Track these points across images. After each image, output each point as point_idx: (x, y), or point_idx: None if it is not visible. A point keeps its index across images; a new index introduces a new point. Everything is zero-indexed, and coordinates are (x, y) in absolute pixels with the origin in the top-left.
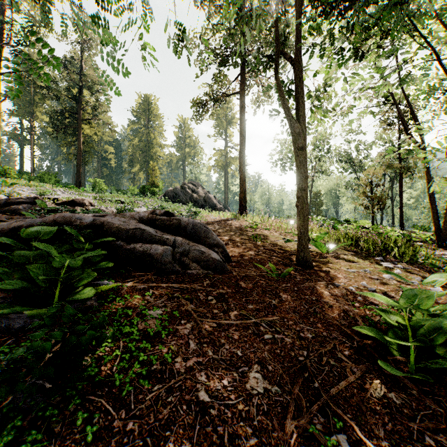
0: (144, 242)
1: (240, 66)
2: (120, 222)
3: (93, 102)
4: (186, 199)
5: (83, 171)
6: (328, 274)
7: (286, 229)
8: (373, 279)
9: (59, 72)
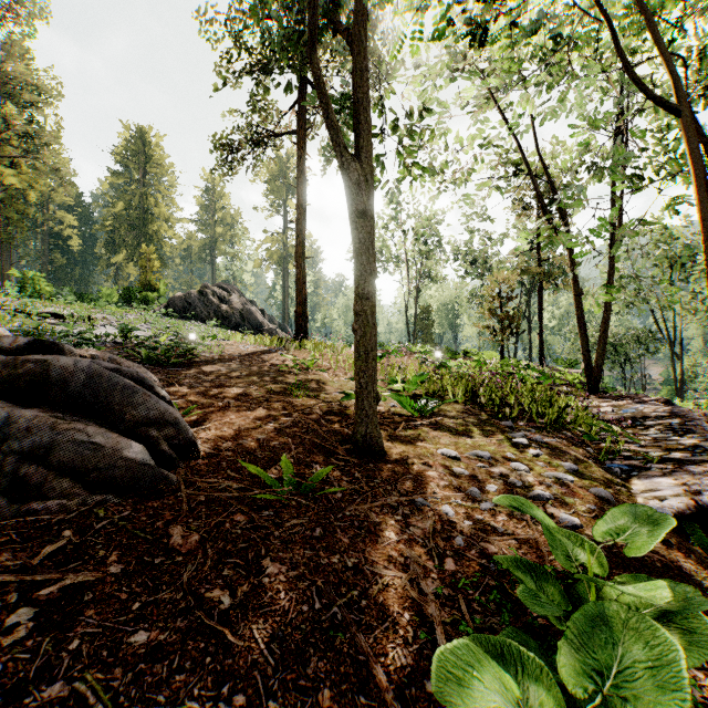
0: None
1: (298, 88)
2: None
3: (22, 125)
4: (209, 313)
5: (8, 256)
6: (410, 470)
7: None
8: (493, 476)
9: None
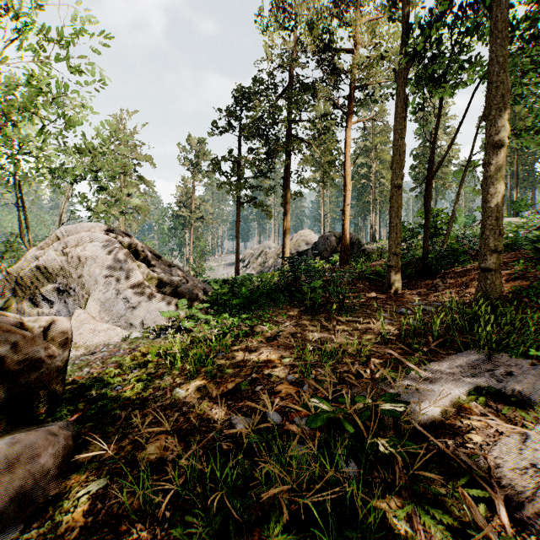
0: None
1: None
2: None
3: None
4: None
5: None
6: None
7: None
8: None
9: None
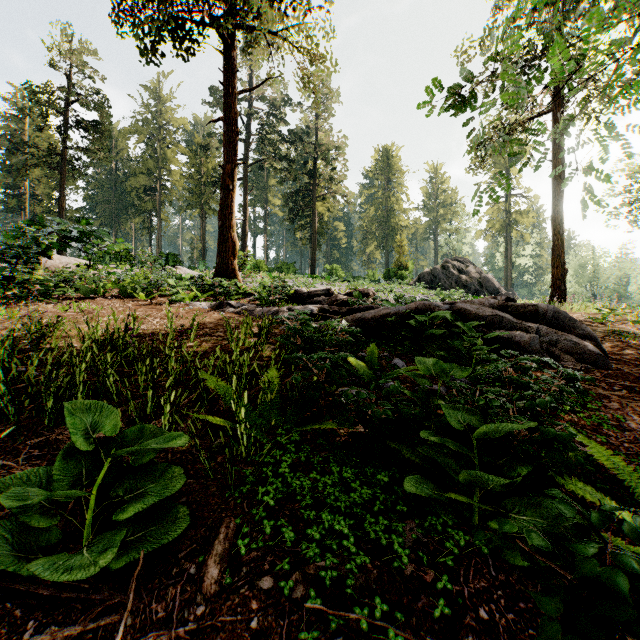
0: (501, 329)
1: None
2: (473, 309)
3: (329, 173)
4: (450, 283)
5: None
6: None
7: None
8: None
9: (295, 148)
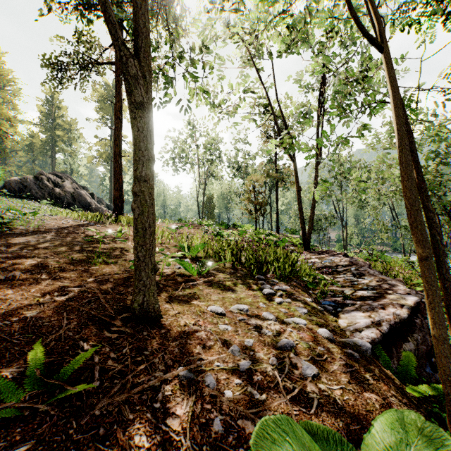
0: None
1: None
2: None
3: None
4: (44, 194)
5: None
6: (181, 333)
7: (158, 238)
8: (250, 328)
9: None
